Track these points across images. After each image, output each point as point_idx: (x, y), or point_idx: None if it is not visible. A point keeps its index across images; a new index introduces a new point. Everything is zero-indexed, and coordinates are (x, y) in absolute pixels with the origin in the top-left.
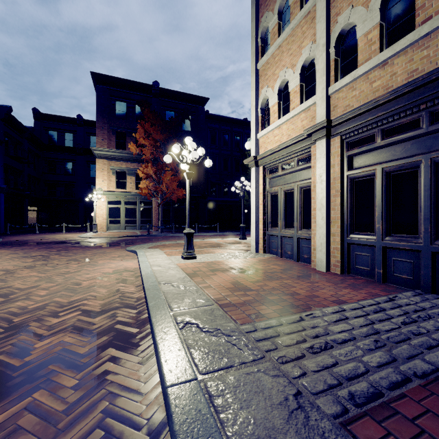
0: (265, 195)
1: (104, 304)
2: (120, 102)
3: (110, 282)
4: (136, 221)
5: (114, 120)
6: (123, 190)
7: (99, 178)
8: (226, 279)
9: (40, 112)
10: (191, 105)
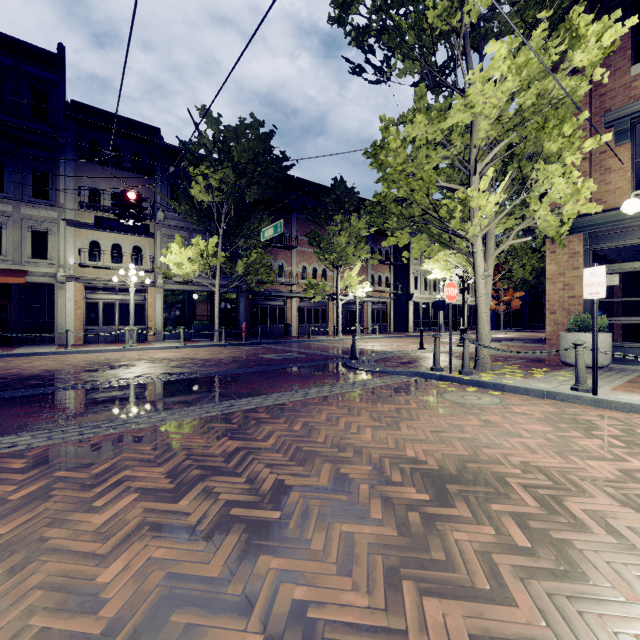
0: None
1: None
2: None
3: None
4: None
5: None
6: None
7: None
8: None
9: None
10: None
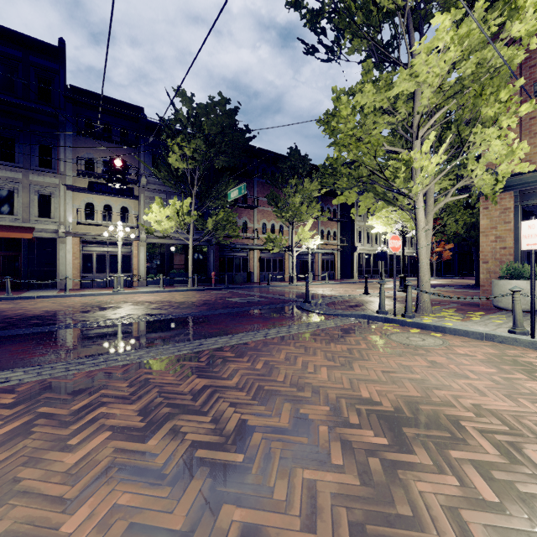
0: None
1: None
2: None
3: None
4: None
5: None
6: None
7: None
8: None
9: None
10: None
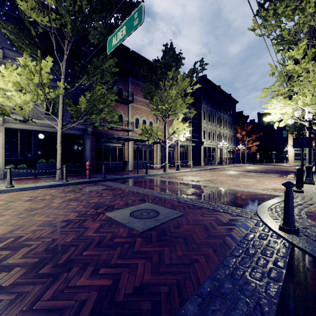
0: None
1: None
2: None
3: None
4: None
5: None
6: None
7: (290, 140)
8: None
9: (260, 113)
10: None
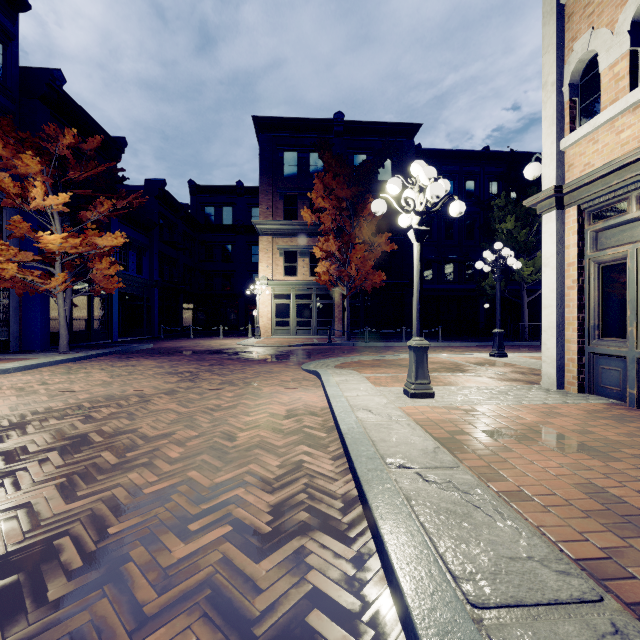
0: (583, 267)
1: (277, 509)
2: (289, 153)
3: (284, 440)
4: (310, 322)
5: (281, 179)
6: (293, 278)
7: (263, 262)
8: (547, 469)
9: (196, 184)
10: (391, 140)
